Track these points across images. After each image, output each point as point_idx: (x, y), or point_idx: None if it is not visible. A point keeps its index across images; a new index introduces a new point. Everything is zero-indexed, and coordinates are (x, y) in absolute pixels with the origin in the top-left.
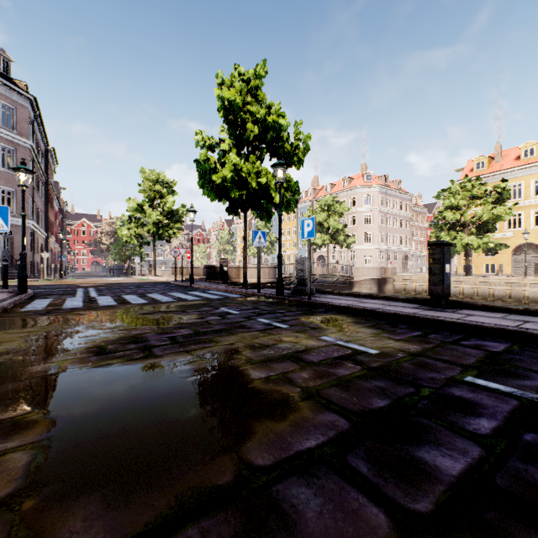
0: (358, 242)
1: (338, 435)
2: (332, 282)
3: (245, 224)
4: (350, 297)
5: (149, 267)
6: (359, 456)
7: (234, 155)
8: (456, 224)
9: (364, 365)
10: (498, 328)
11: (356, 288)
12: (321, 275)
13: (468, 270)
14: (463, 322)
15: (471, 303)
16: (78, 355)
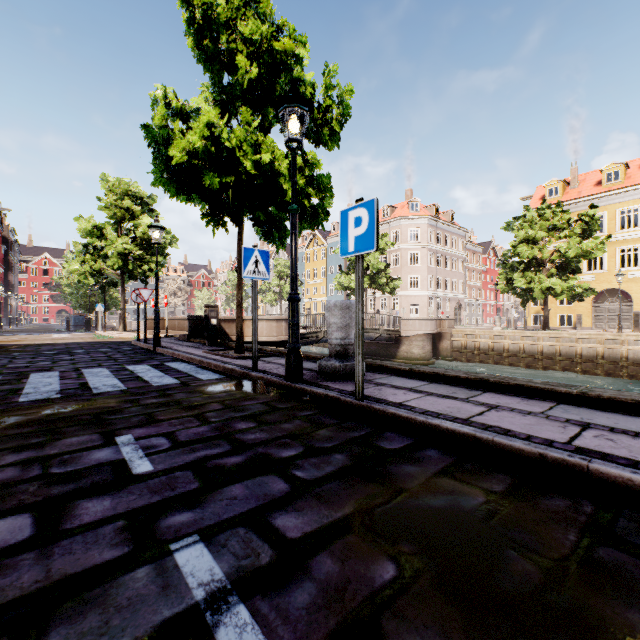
0: (403, 287)
1: None
2: (374, 338)
3: (240, 245)
4: (438, 382)
5: (119, 318)
6: None
7: (210, 107)
8: (532, 263)
9: None
10: None
11: (405, 346)
12: None
13: (547, 322)
14: None
15: None
16: None
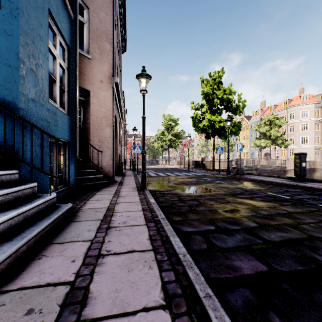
0: (296, 143)
1: (226, 194)
2: (270, 170)
3: (213, 142)
4: (262, 176)
5: (165, 161)
6: (228, 195)
7: (208, 115)
8: None
9: (242, 189)
10: (303, 186)
11: (289, 174)
12: (261, 165)
13: None
14: (293, 184)
15: (315, 179)
16: (172, 184)
